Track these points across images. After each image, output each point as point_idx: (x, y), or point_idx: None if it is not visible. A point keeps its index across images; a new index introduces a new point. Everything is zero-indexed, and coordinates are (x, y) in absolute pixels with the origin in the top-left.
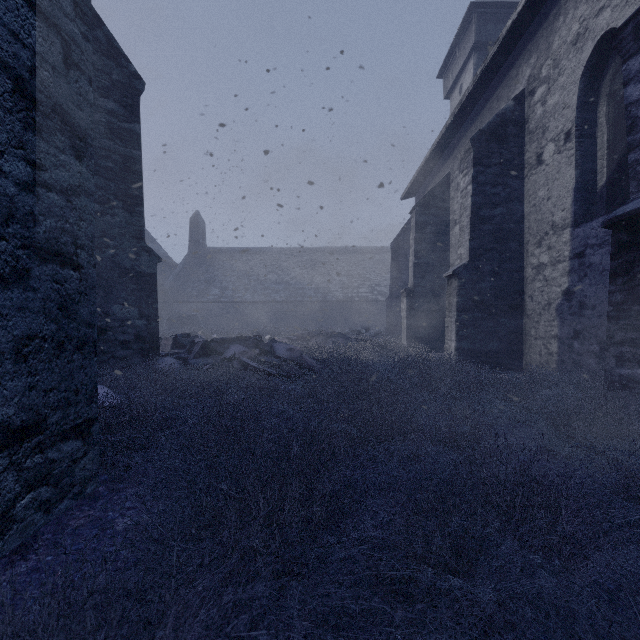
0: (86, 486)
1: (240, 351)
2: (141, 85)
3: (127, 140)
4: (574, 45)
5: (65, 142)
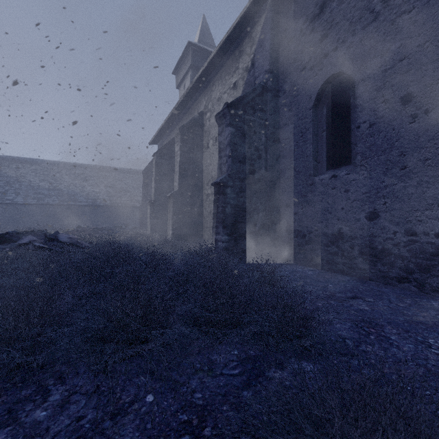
0: None
1: (32, 239)
2: None
3: None
4: (218, 101)
5: None
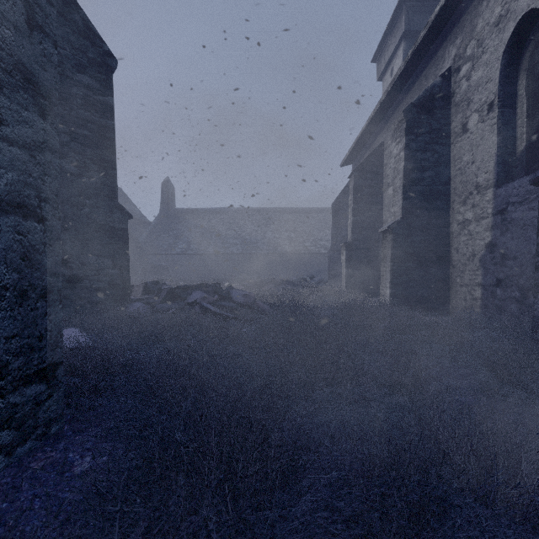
0: (50, 426)
1: (201, 297)
2: (114, 63)
3: (102, 111)
4: (496, 26)
5: (28, 99)
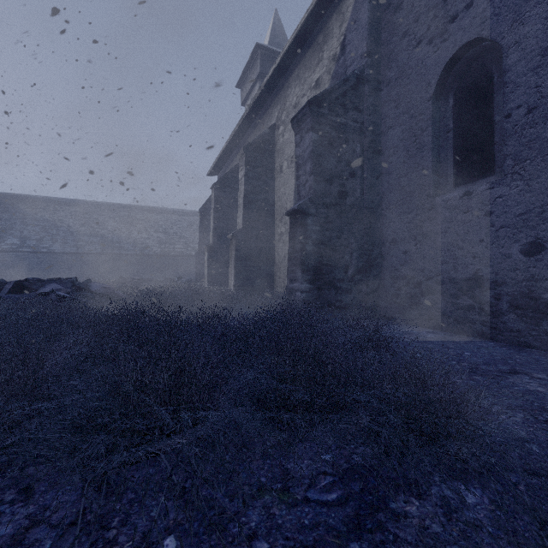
0: None
1: (56, 288)
2: None
3: None
4: (294, 108)
5: None
